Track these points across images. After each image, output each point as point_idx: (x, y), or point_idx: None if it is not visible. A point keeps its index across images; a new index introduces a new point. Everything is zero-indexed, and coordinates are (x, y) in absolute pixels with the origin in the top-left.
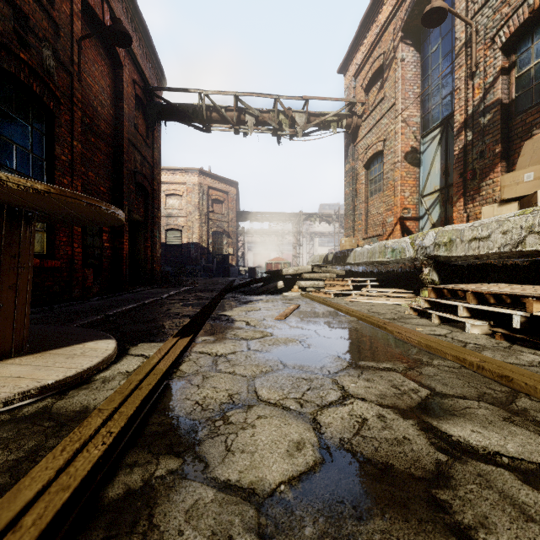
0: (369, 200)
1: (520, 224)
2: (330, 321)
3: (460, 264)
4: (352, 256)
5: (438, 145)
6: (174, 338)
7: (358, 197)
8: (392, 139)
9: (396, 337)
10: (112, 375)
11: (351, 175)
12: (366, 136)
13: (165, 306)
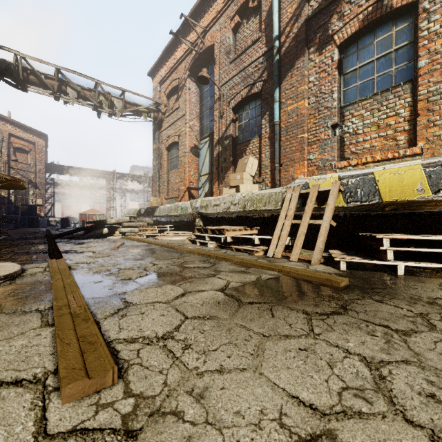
0: (169, 172)
1: (229, 200)
2: (145, 248)
3: (213, 217)
4: (158, 211)
5: (208, 147)
6: (52, 259)
7: (162, 169)
8: (184, 137)
9: (179, 251)
10: (33, 273)
11: (157, 153)
12: (168, 128)
13: (4, 249)
